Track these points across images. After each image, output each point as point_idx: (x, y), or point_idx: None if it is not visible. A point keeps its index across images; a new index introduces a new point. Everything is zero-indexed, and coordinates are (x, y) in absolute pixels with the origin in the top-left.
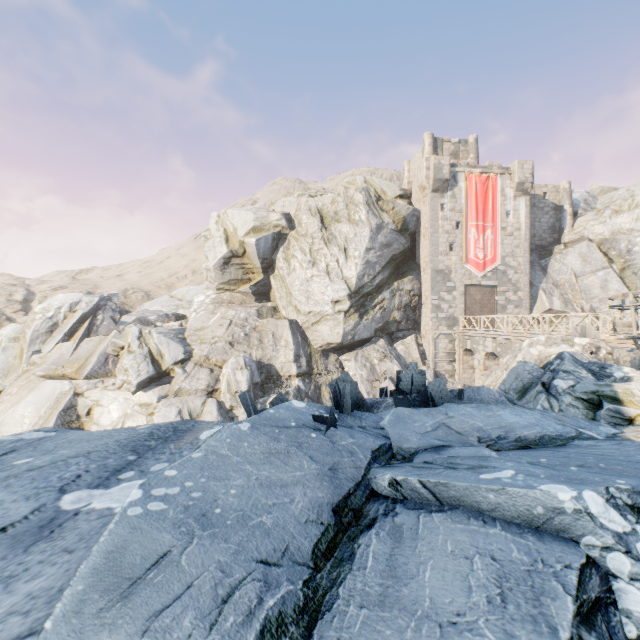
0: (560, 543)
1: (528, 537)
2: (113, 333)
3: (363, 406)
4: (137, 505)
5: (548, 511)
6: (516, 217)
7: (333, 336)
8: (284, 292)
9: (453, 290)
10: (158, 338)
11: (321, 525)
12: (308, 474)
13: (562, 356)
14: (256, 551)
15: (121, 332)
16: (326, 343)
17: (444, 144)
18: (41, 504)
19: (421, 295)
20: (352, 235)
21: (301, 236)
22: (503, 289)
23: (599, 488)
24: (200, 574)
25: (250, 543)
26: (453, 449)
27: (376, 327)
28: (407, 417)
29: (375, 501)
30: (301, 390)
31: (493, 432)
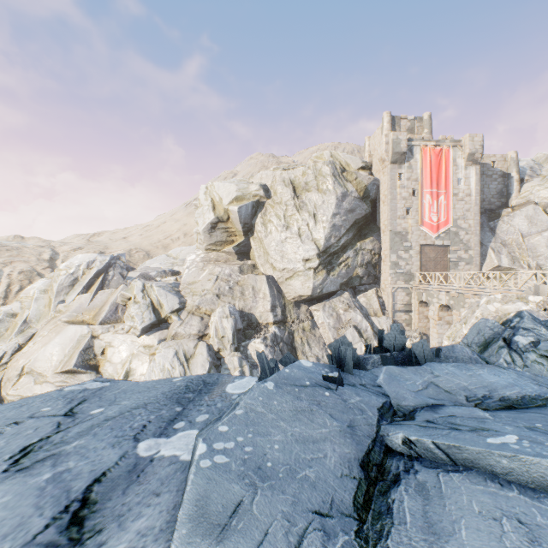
0: None
1: (546, 502)
2: (121, 286)
3: (359, 365)
4: (206, 458)
5: None
6: (467, 184)
7: (304, 289)
8: (262, 252)
9: (410, 249)
10: (158, 291)
11: (354, 479)
12: (332, 431)
13: (521, 315)
14: (309, 502)
15: (128, 286)
16: (298, 295)
17: (401, 121)
18: (124, 451)
19: (381, 254)
20: (320, 202)
21: (276, 204)
22: (455, 248)
23: None
24: (271, 522)
25: (302, 495)
26: (448, 408)
27: (341, 282)
28: (398, 375)
29: (392, 457)
30: (277, 336)
31: (478, 391)
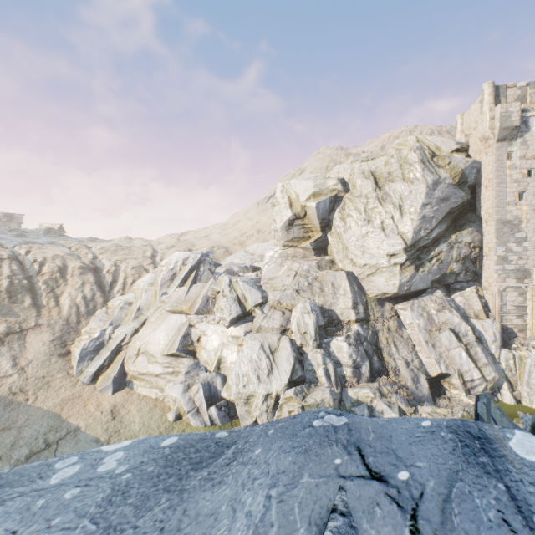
0: None
1: None
2: (211, 281)
3: None
4: None
5: None
6: None
7: (388, 287)
8: (340, 247)
9: (523, 241)
10: (242, 285)
11: None
12: None
13: None
14: None
15: (216, 280)
16: (381, 293)
17: (507, 90)
18: None
19: (482, 247)
20: (407, 193)
21: (355, 197)
22: None
23: None
24: None
25: None
26: None
27: (432, 279)
28: None
29: None
30: (360, 334)
31: None
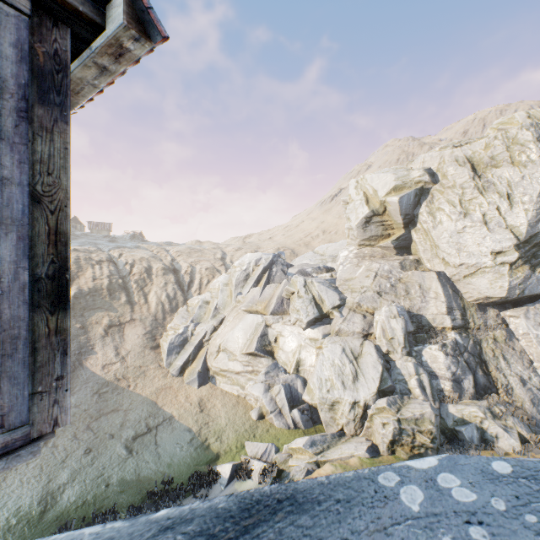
0: None
1: None
2: (284, 281)
3: None
4: None
5: None
6: None
7: (493, 290)
8: (428, 245)
9: None
10: (318, 286)
11: None
12: None
13: None
14: None
15: (289, 281)
16: (483, 297)
17: None
18: None
19: None
20: (517, 178)
21: (446, 188)
22: None
23: None
24: None
25: None
26: None
27: None
28: None
29: None
30: (458, 344)
31: None
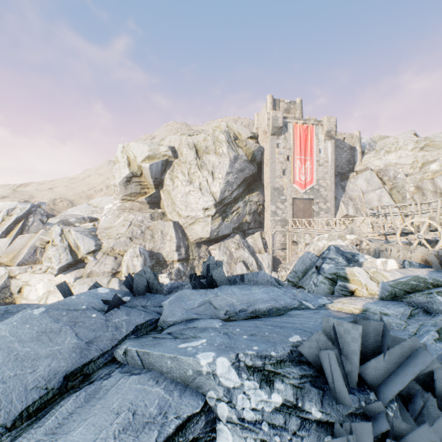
0: (191, 397)
1: (174, 393)
2: (41, 231)
3: (157, 290)
4: None
5: (194, 373)
6: (325, 153)
7: (204, 233)
8: (170, 202)
9: (285, 201)
10: (75, 235)
11: (45, 390)
12: (64, 348)
13: (329, 248)
14: None
15: (47, 230)
16: (199, 238)
17: (280, 103)
18: None
19: (264, 205)
20: (217, 163)
21: (182, 163)
22: (317, 201)
23: (232, 355)
24: None
25: None
26: (198, 321)
27: (234, 226)
28: (186, 297)
29: (108, 366)
30: (180, 271)
31: (239, 306)
